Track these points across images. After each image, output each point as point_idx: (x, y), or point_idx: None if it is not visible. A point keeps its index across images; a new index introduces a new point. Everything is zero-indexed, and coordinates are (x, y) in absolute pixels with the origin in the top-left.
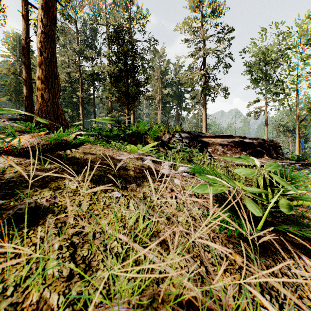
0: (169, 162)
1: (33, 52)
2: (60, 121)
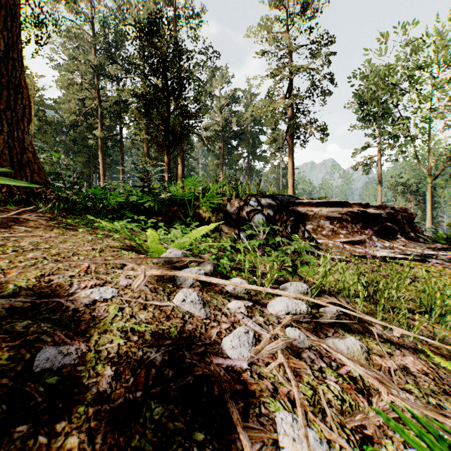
0: (246, 284)
1: (26, 66)
2: (28, 175)
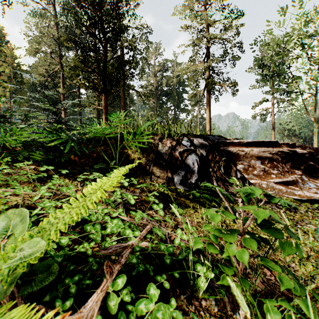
0: None
1: (7, 40)
2: None
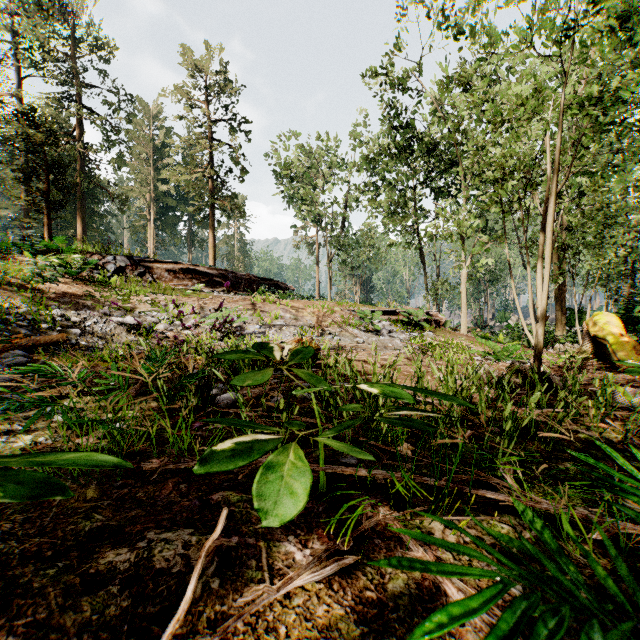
0: None
1: None
2: None
